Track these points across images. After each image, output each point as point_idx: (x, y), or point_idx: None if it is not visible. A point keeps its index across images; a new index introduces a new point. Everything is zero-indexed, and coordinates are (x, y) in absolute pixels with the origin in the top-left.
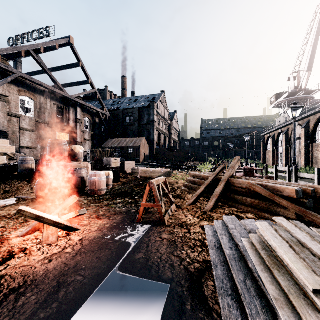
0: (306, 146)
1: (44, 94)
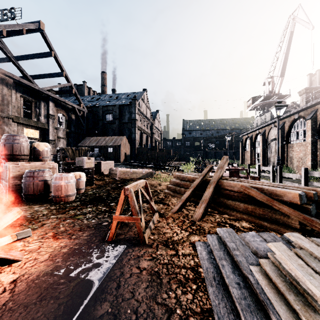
0: (281, 146)
1: (7, 84)
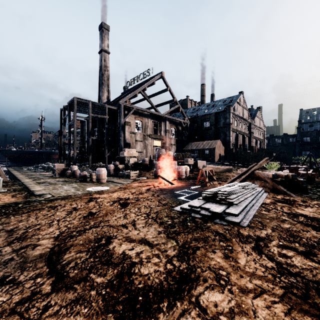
0: None
1: (147, 116)
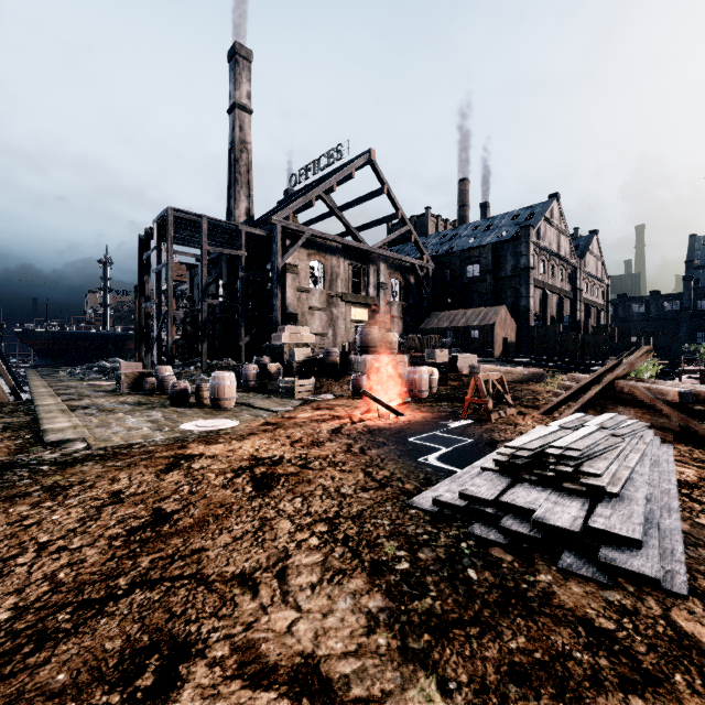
0: None
1: (336, 252)
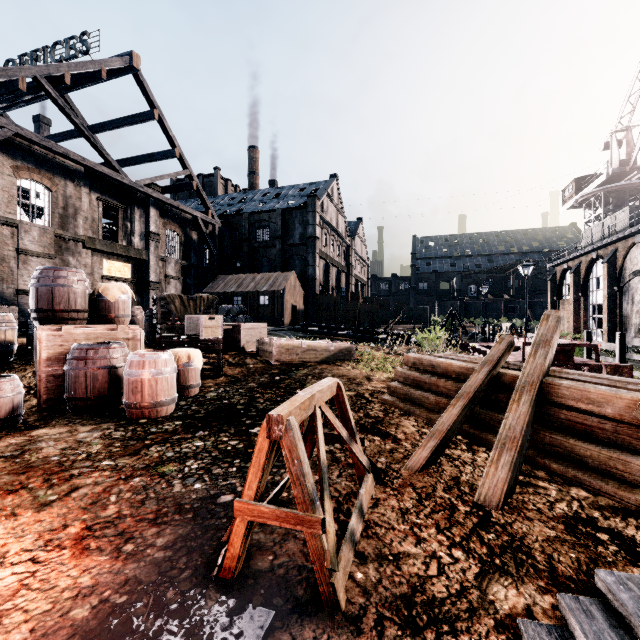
0: None
1: (74, 176)
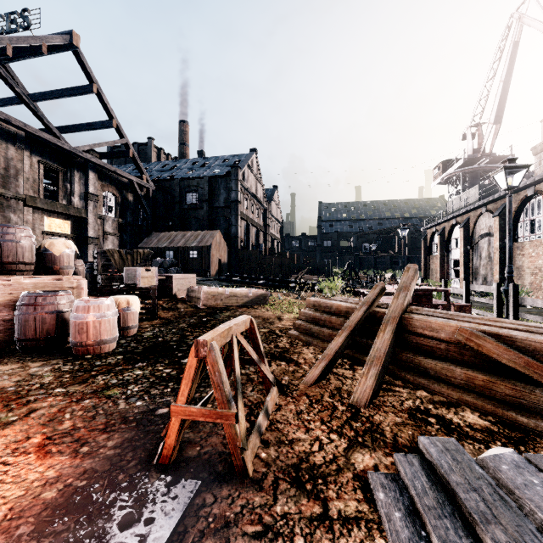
0: (501, 247)
1: (15, 140)
